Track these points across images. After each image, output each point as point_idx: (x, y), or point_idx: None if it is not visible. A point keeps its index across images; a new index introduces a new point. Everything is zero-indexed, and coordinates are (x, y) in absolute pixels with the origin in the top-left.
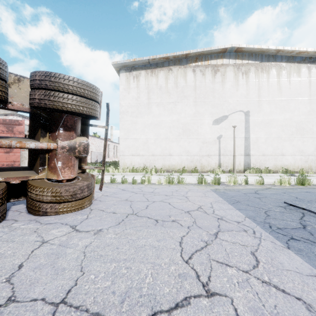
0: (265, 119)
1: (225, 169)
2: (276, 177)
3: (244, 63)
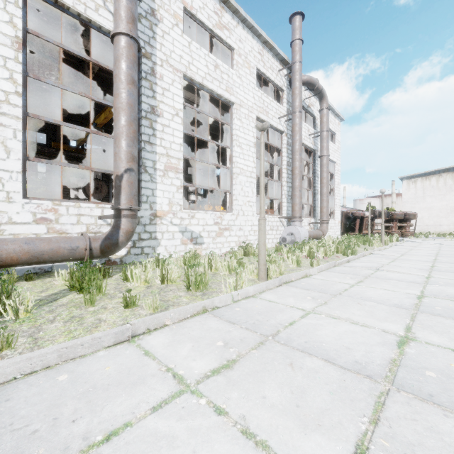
0: None
1: None
2: None
3: None
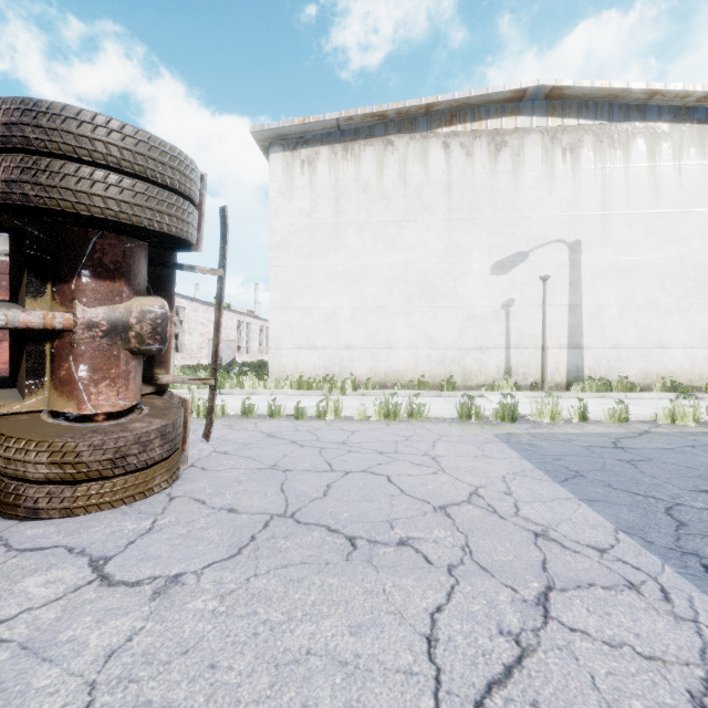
0: (620, 261)
1: (521, 381)
2: (650, 400)
3: (568, 127)
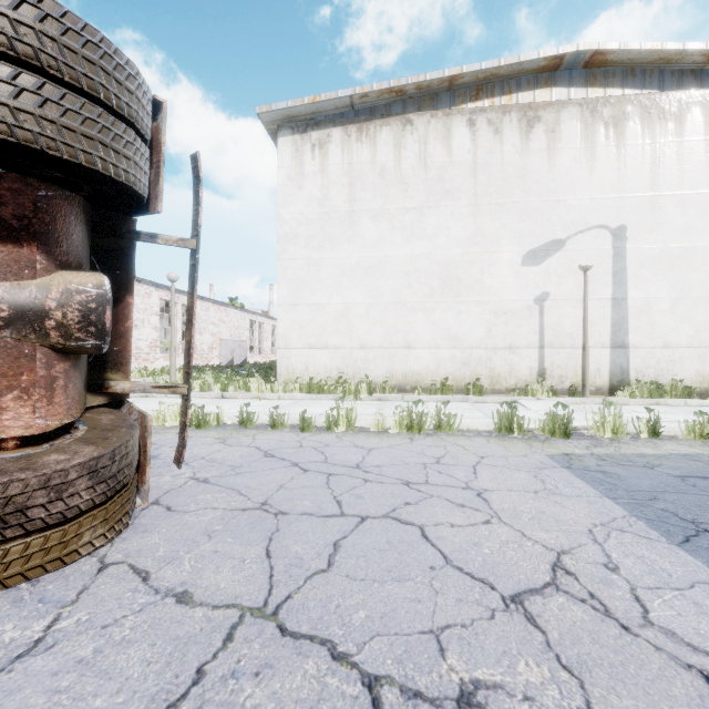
0: (672, 248)
1: (557, 385)
2: None
3: (611, 97)
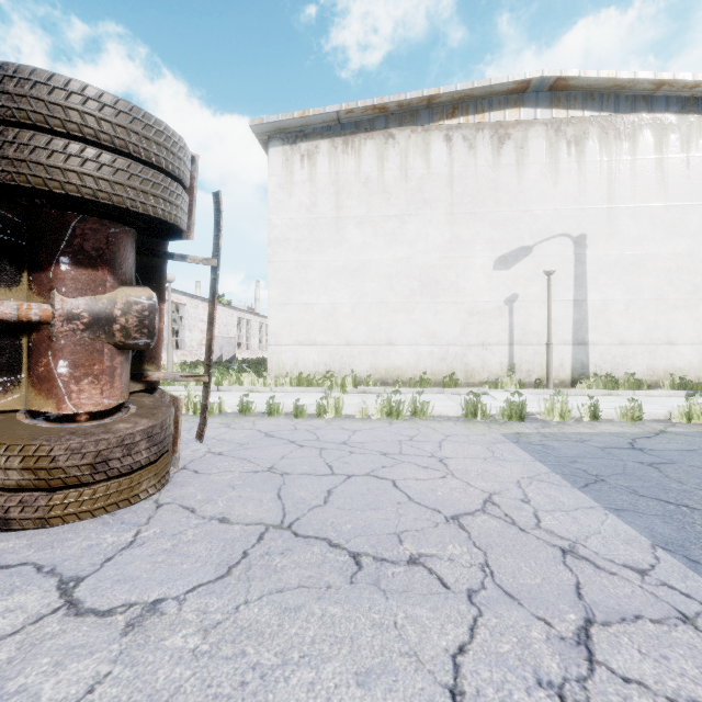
0: (626, 255)
1: (525, 378)
2: (659, 398)
3: (573, 118)
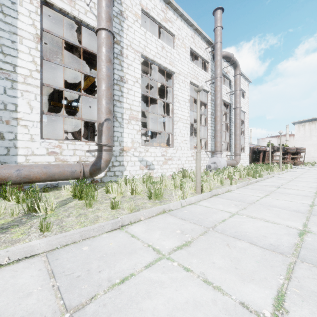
0: None
1: None
2: None
3: None
